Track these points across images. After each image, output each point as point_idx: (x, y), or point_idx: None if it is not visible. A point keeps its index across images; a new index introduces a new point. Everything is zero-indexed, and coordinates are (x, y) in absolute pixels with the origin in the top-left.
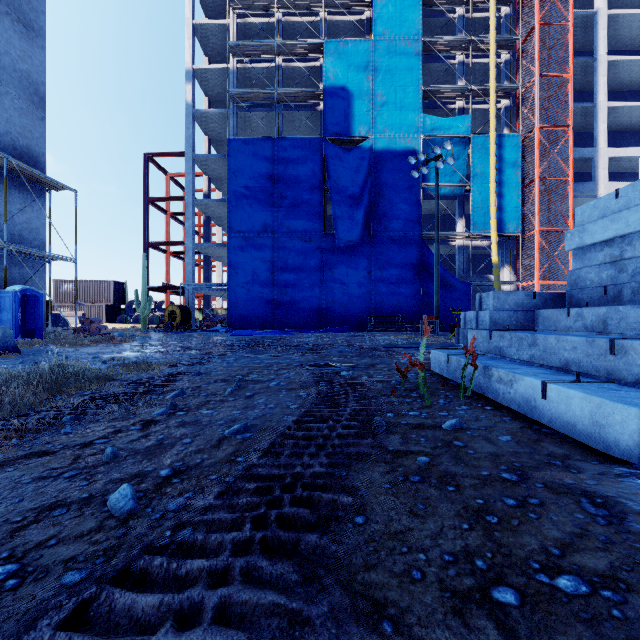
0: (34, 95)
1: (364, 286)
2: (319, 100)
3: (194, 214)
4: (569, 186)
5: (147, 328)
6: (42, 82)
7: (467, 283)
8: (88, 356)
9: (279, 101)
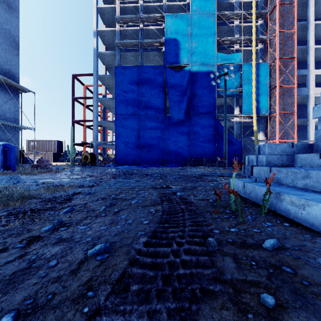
0: (12, 42)
1: (186, 142)
2: (162, 46)
3: (98, 105)
4: (295, 89)
5: (73, 164)
6: (17, 35)
7: (240, 141)
8: (32, 181)
9: (141, 46)
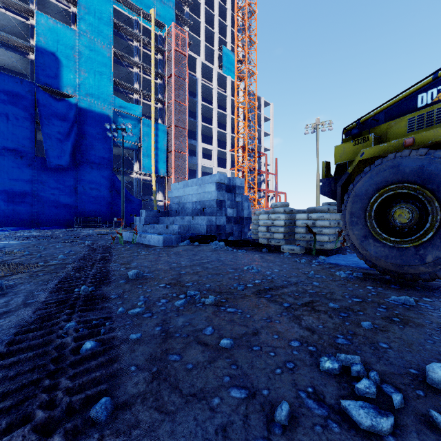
0: None
1: (71, 197)
2: (29, 51)
3: None
4: (186, 157)
5: None
6: None
7: (140, 200)
8: None
9: None
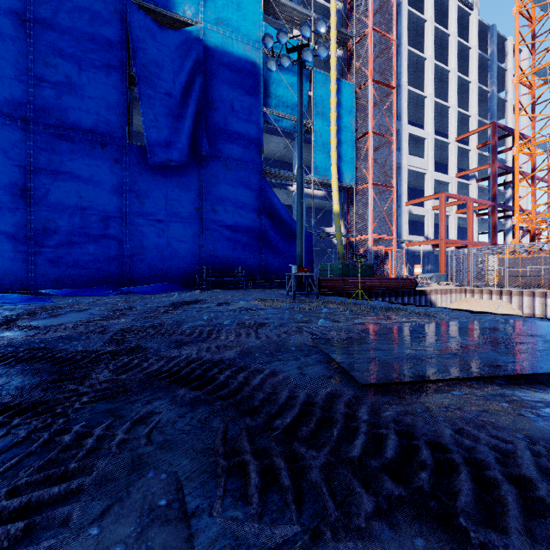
0: None
1: (190, 227)
2: None
3: None
4: (394, 146)
5: None
6: None
7: (310, 232)
8: None
9: None
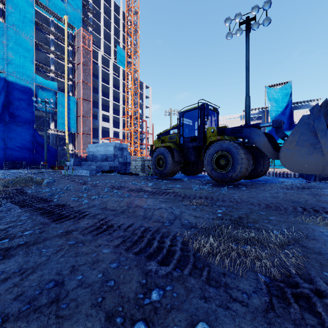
0: None
1: (0, 146)
2: None
3: None
4: (91, 121)
5: None
6: None
7: (56, 149)
8: None
9: None
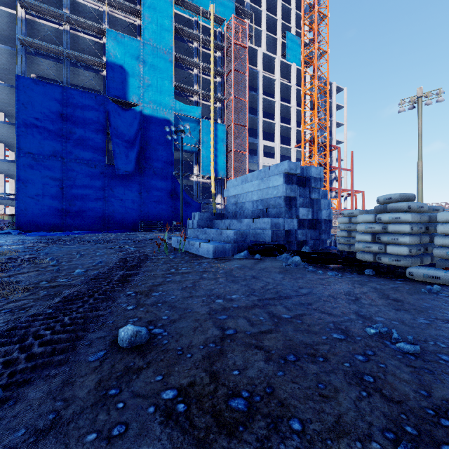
0: None
1: (136, 202)
2: (102, 68)
3: None
4: (246, 157)
5: None
6: None
7: (199, 203)
8: None
9: (67, 58)
